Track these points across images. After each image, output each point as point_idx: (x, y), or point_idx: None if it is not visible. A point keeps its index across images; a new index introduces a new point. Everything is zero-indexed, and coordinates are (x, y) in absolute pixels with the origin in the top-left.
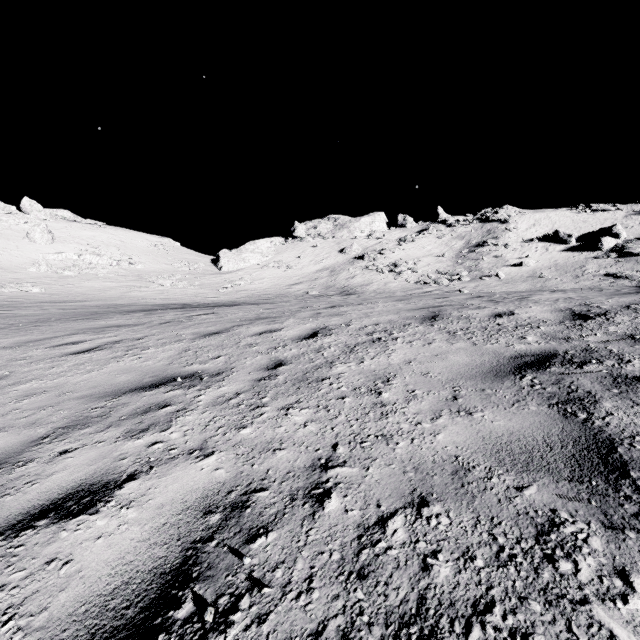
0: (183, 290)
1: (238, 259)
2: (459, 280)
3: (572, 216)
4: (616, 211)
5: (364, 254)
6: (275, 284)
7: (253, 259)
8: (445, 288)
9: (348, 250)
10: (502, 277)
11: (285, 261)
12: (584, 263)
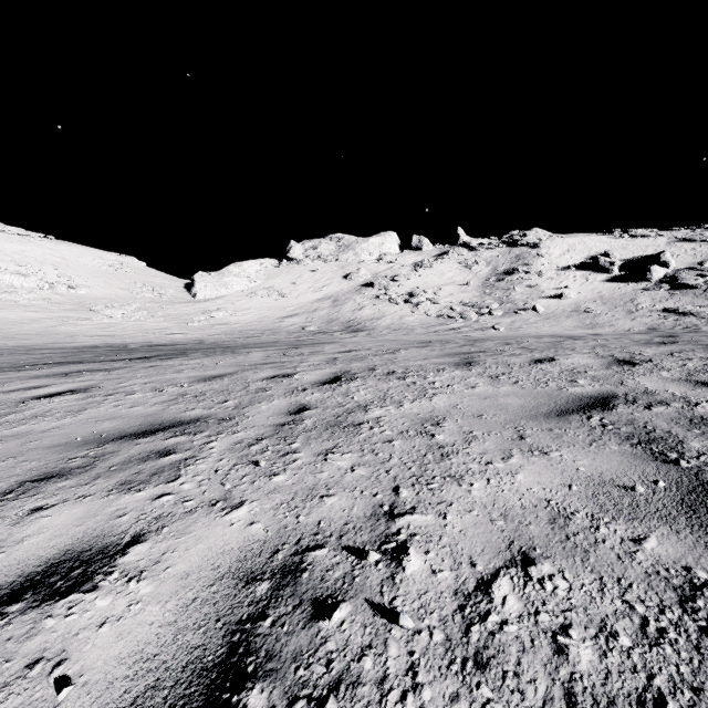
0: (138, 323)
1: (218, 284)
2: (490, 314)
3: (609, 242)
4: (657, 237)
5: (374, 281)
6: (263, 316)
7: (237, 284)
8: (475, 324)
9: (354, 276)
10: (541, 311)
11: (277, 287)
12: (634, 296)
